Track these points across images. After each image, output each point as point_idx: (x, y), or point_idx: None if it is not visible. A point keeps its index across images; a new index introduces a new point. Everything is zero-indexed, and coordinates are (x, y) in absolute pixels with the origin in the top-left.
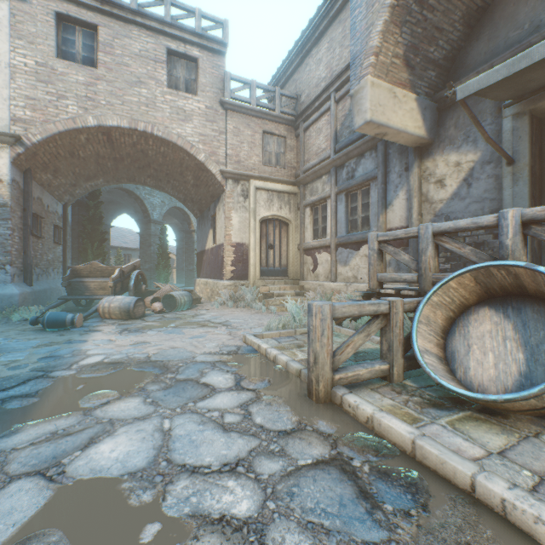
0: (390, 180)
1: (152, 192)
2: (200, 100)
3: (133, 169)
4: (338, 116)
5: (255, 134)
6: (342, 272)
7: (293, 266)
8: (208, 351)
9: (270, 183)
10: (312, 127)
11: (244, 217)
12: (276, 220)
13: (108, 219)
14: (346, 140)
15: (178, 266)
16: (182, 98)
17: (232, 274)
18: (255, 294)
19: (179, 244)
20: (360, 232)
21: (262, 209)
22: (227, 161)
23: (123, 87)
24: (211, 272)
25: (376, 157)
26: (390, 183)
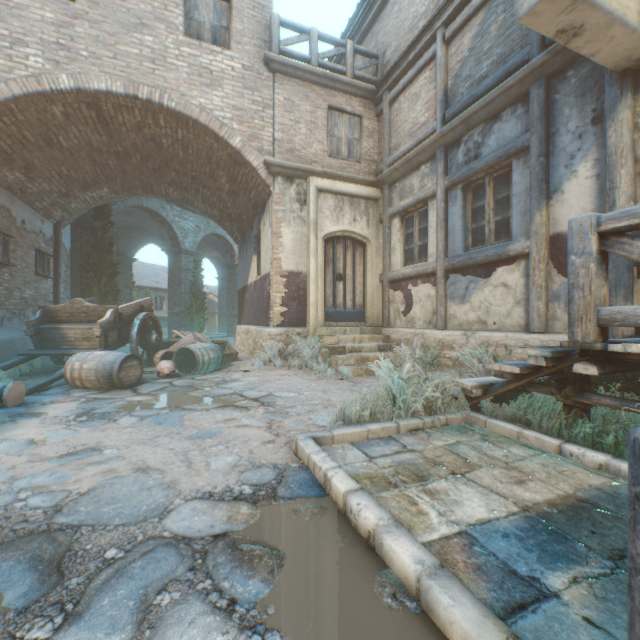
0: (556, 147)
1: (184, 214)
2: (234, 57)
3: (147, 173)
4: (449, 64)
5: (317, 111)
6: (457, 313)
7: (372, 306)
8: (210, 483)
9: (339, 182)
10: (404, 94)
11: (301, 233)
12: (347, 239)
13: (130, 250)
14: (464, 99)
15: (221, 310)
16: (207, 52)
17: (283, 318)
18: (316, 348)
19: (222, 284)
20: (493, 246)
21: (327, 221)
22: (275, 149)
23: (115, 31)
24: (254, 316)
25: (526, 114)
26: (556, 153)
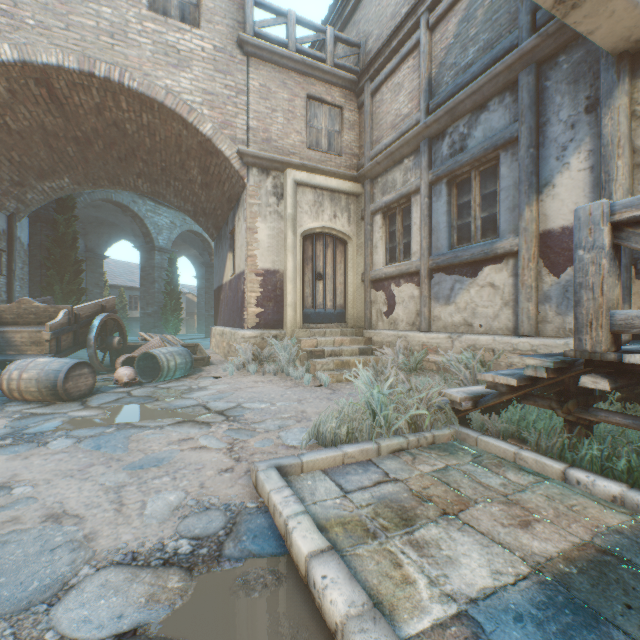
0: (547, 138)
1: (157, 209)
2: (204, 36)
3: (112, 162)
4: (433, 52)
5: (295, 99)
6: (442, 314)
7: (354, 307)
8: (138, 536)
9: (318, 176)
10: (386, 85)
11: (278, 229)
12: (327, 236)
13: (100, 247)
14: (449, 88)
15: (199, 310)
16: (174, 29)
17: (258, 319)
18: (293, 352)
19: (200, 283)
20: (479, 244)
21: (306, 216)
22: (250, 138)
23: None
24: (229, 317)
25: (514, 103)
26: (547, 144)
